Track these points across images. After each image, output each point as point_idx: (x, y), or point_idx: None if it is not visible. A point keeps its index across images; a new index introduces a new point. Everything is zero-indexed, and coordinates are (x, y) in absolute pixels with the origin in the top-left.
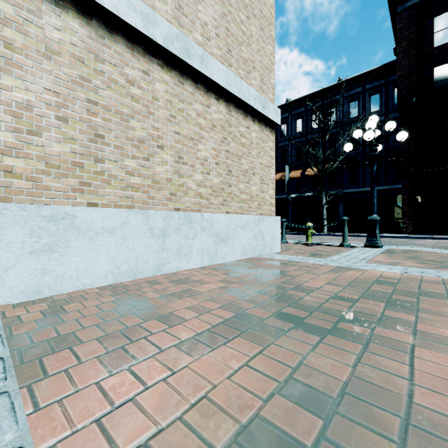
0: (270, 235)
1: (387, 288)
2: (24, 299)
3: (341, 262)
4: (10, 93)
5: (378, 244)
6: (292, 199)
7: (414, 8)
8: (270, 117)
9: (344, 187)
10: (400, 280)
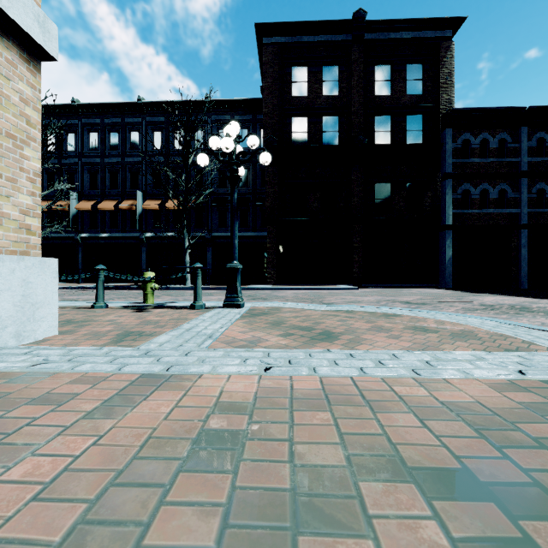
0: (15, 301)
1: (217, 474)
2: None
3: (162, 354)
4: None
5: (239, 303)
6: (147, 239)
7: (278, 47)
8: (15, 19)
9: (212, 230)
10: (255, 403)
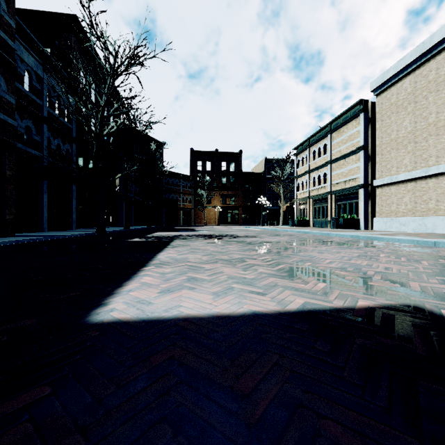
0: None
1: None
2: None
3: None
4: None
5: None
6: None
7: None
8: None
9: None
10: None
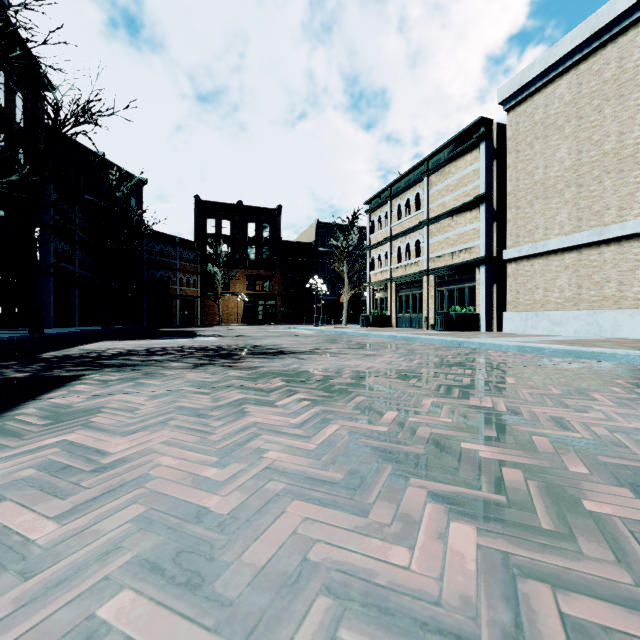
0: None
1: None
2: (639, 338)
3: None
4: (638, 275)
5: None
6: None
7: None
8: None
9: None
10: None
